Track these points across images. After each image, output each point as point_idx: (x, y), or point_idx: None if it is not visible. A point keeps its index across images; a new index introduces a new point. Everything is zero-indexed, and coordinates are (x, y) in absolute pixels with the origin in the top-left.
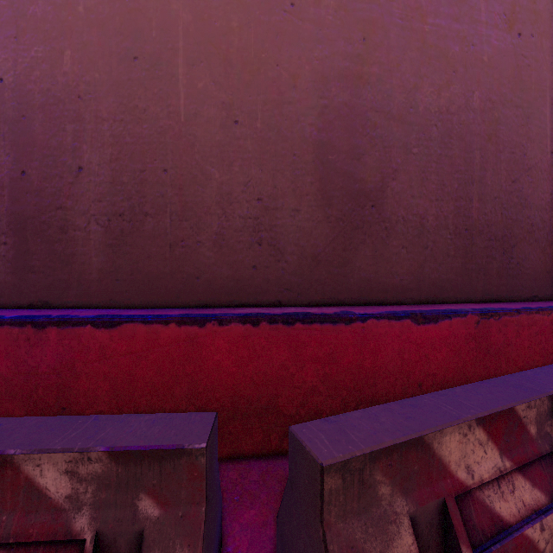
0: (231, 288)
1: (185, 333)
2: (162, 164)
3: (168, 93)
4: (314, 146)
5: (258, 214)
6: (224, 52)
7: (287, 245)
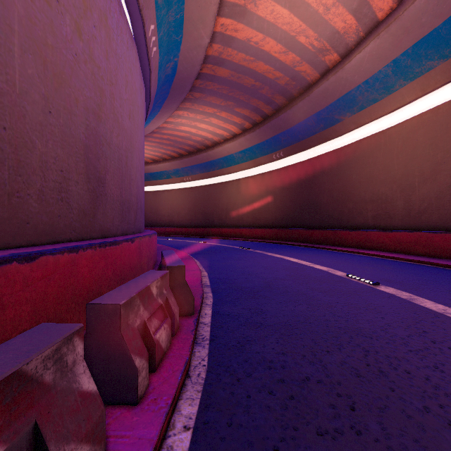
0: (48, 230)
1: (71, 258)
2: (2, 122)
3: (7, 62)
4: (84, 146)
5: (61, 181)
6: (44, 57)
7: (74, 203)
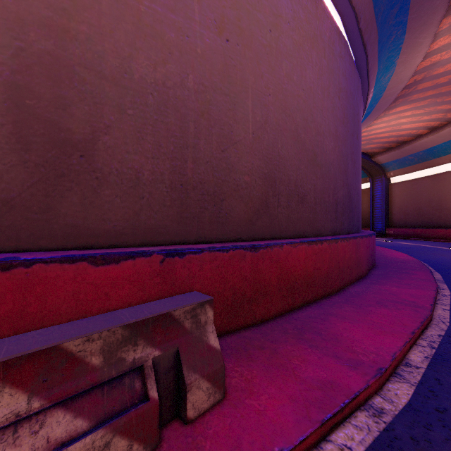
0: None
1: None
2: None
3: None
4: (6, 87)
5: None
6: None
7: None
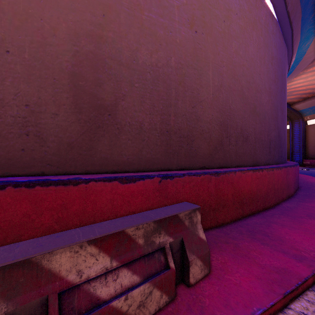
0: (3, 164)
1: None
2: None
3: None
4: (69, 75)
5: (26, 115)
6: None
7: (49, 136)
